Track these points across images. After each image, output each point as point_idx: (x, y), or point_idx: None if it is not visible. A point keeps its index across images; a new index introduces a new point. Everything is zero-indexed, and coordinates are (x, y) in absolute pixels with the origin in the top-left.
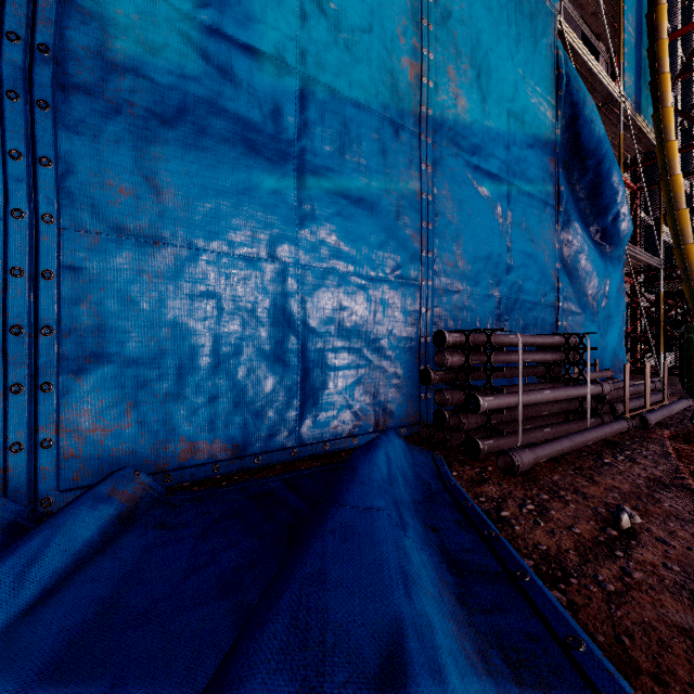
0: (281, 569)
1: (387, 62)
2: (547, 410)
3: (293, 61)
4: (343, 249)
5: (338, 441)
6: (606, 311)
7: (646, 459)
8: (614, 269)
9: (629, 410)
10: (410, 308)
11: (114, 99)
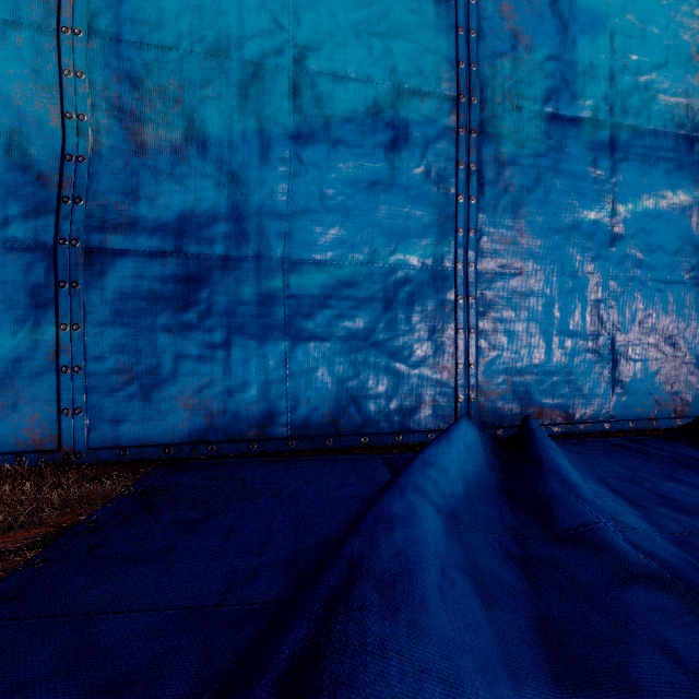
0: None
1: (682, 85)
2: None
3: (605, 116)
4: (643, 260)
5: (639, 422)
6: None
7: None
8: None
9: None
10: None
11: (501, 184)
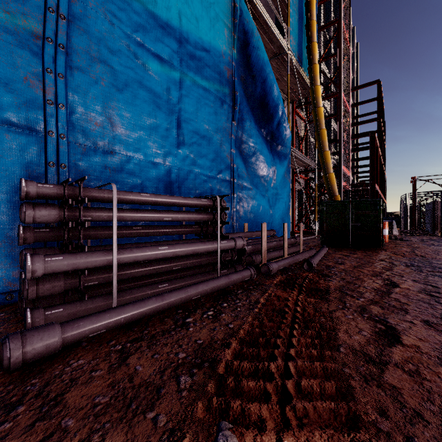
0: None
1: None
2: (178, 265)
3: None
4: None
5: None
6: (275, 190)
7: (232, 312)
8: (280, 161)
9: (270, 259)
10: (23, 159)
11: None
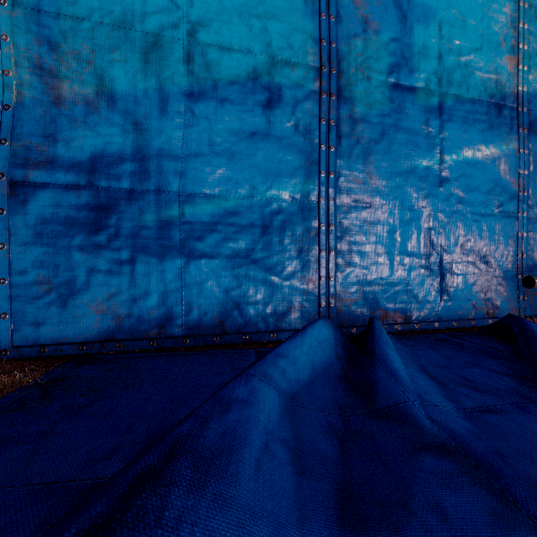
0: (532, 348)
1: (493, 64)
2: None
3: (435, 87)
4: (464, 197)
5: (461, 321)
6: None
7: None
8: None
9: None
10: (510, 233)
11: (354, 137)
